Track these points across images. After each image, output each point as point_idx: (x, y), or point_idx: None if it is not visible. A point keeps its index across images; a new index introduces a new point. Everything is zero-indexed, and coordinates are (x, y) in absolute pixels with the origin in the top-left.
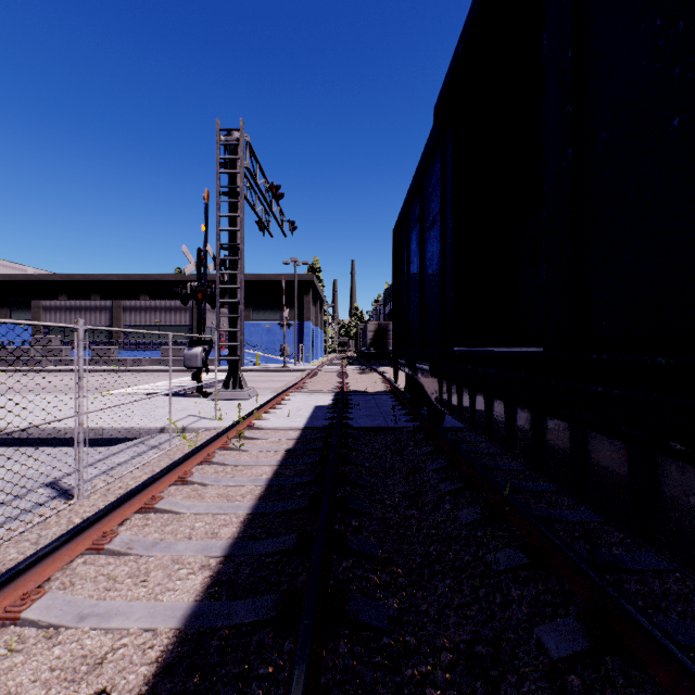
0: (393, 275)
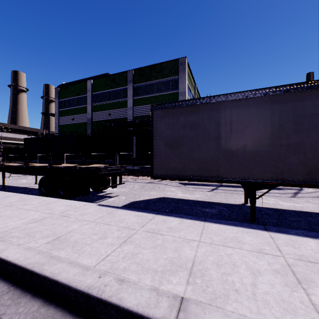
0: (24, 146)
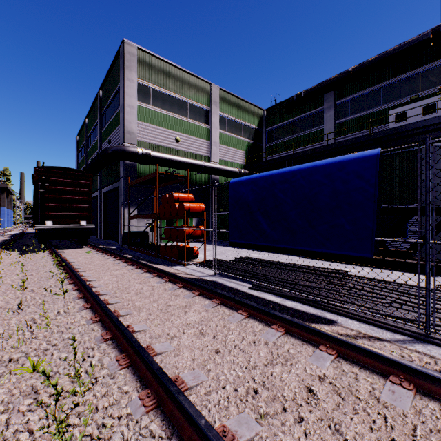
0: None
